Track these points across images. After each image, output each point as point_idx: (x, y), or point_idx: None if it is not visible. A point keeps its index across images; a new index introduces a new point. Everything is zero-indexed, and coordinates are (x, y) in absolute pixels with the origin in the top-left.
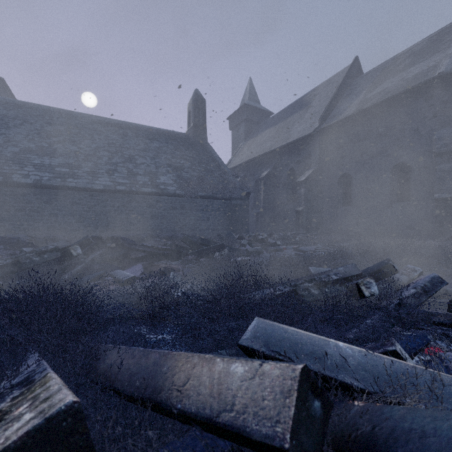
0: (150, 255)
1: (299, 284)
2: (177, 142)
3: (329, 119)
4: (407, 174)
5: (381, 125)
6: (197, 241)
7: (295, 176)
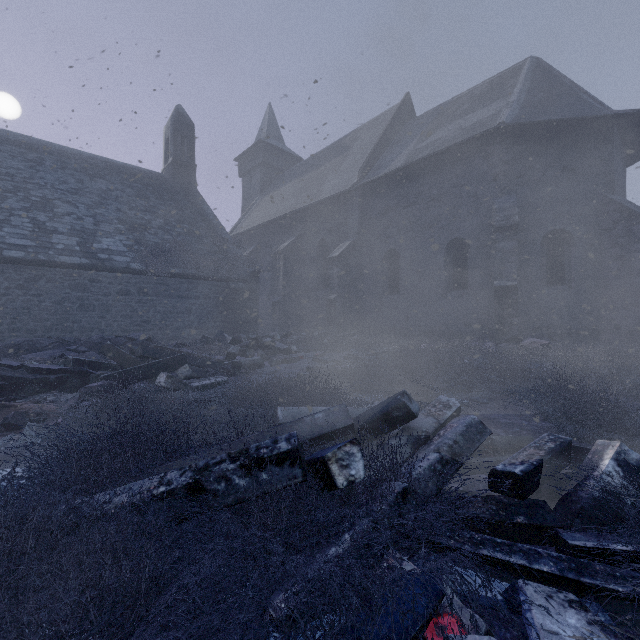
0: (15, 383)
1: (213, 464)
2: (142, 185)
3: (372, 173)
4: (464, 253)
5: (434, 186)
6: (136, 351)
7: (328, 250)
